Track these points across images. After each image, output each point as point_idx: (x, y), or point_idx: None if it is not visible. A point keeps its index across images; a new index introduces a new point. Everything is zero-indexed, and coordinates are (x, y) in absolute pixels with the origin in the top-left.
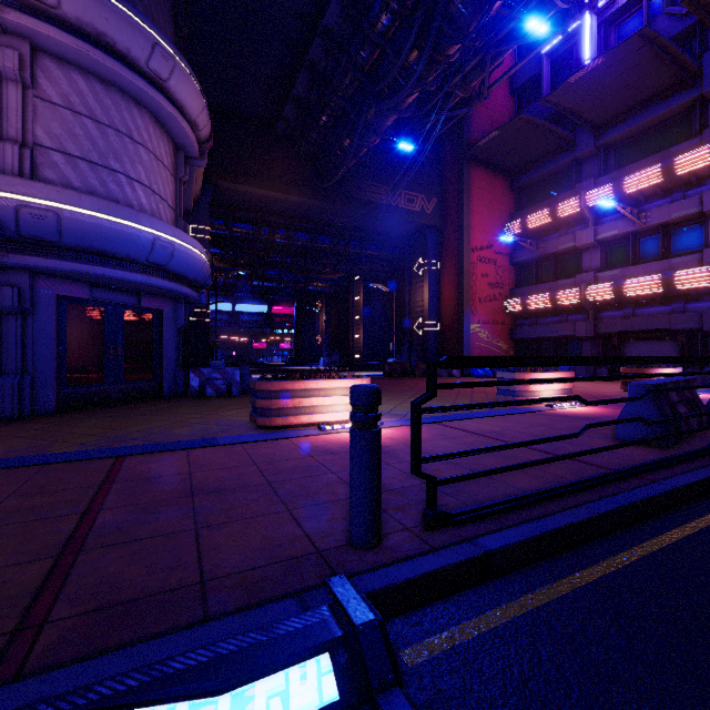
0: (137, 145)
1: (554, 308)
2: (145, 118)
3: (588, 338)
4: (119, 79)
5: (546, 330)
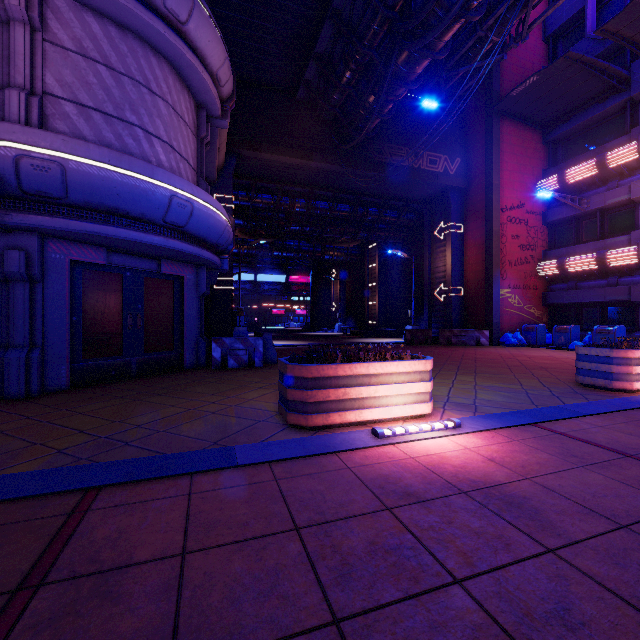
0: (155, 97)
1: (600, 270)
2: (164, 68)
3: None
4: (134, 20)
5: (590, 294)
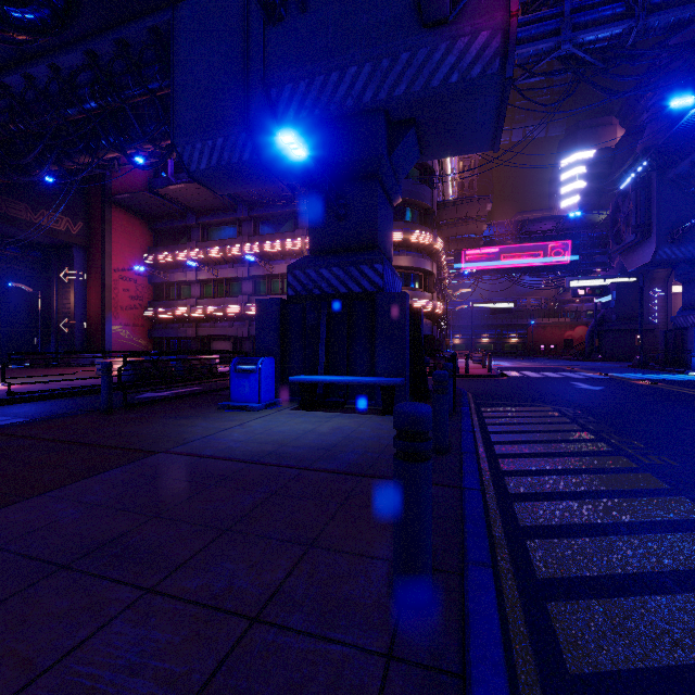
0: None
1: (176, 318)
2: None
3: (195, 339)
4: None
5: (171, 332)
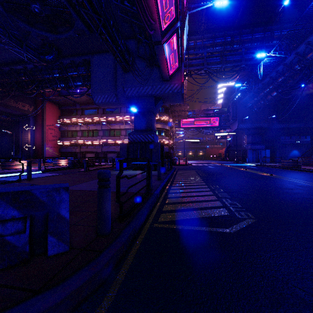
0: None
1: (71, 144)
2: None
3: (79, 152)
4: None
5: (69, 150)
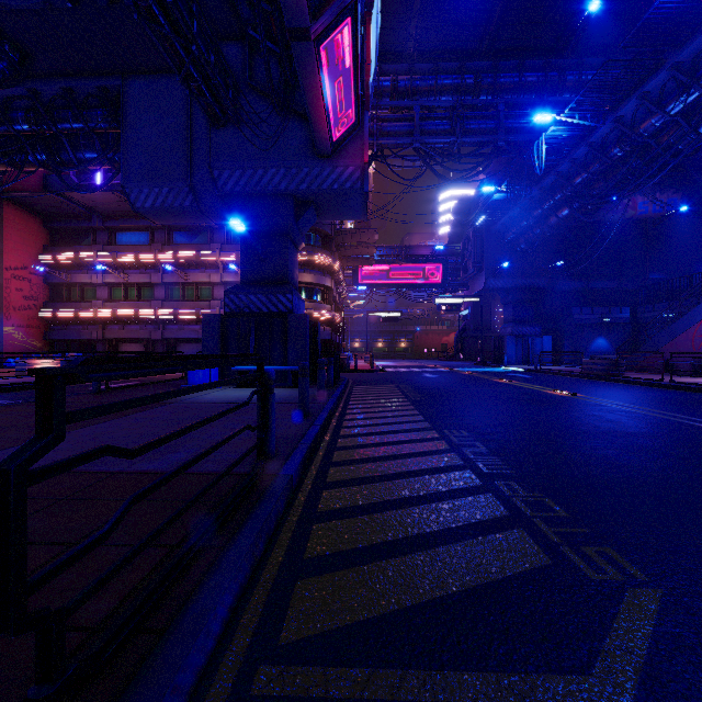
0: None
1: (79, 320)
2: None
3: (101, 341)
4: None
5: (73, 334)
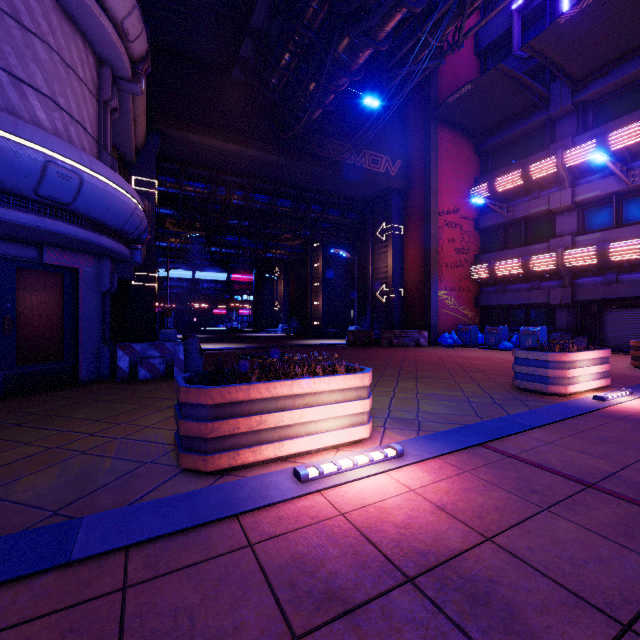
0: (28, 35)
1: (524, 275)
2: (44, 0)
3: (563, 306)
4: None
5: (516, 297)
